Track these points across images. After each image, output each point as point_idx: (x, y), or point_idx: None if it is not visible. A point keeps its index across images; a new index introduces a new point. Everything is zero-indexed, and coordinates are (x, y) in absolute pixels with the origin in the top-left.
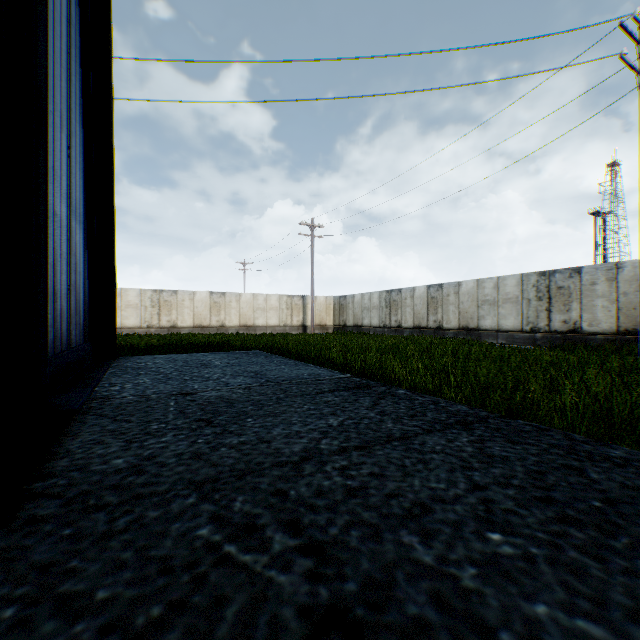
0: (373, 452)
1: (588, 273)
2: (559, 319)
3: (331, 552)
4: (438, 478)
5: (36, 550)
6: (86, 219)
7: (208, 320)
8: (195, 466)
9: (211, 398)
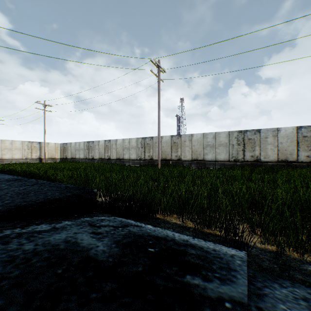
0: None
1: (155, 139)
2: (147, 155)
3: None
4: None
5: None
6: None
7: None
8: None
9: None
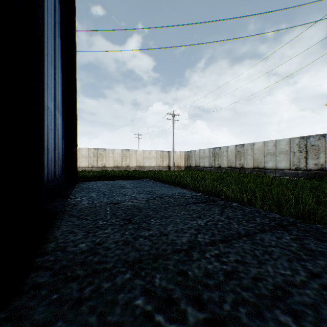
0: (232, 244)
1: None
2: (312, 163)
3: (231, 326)
4: (283, 266)
5: (36, 310)
6: (63, 112)
7: (121, 163)
8: (126, 250)
9: (128, 206)
